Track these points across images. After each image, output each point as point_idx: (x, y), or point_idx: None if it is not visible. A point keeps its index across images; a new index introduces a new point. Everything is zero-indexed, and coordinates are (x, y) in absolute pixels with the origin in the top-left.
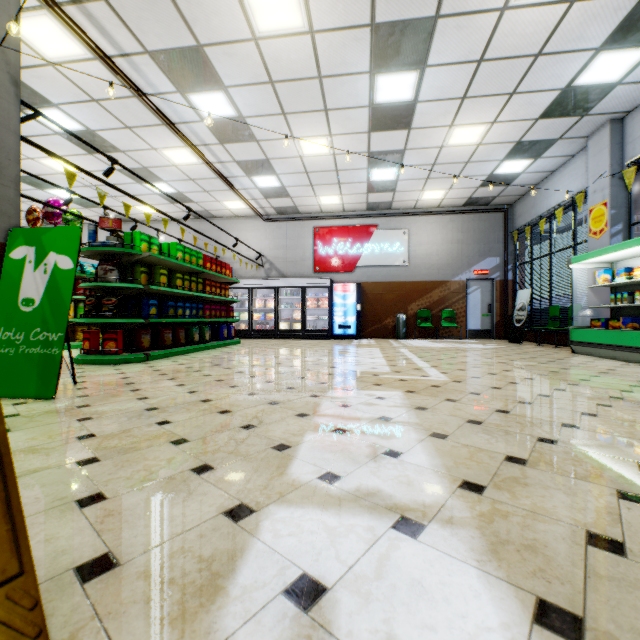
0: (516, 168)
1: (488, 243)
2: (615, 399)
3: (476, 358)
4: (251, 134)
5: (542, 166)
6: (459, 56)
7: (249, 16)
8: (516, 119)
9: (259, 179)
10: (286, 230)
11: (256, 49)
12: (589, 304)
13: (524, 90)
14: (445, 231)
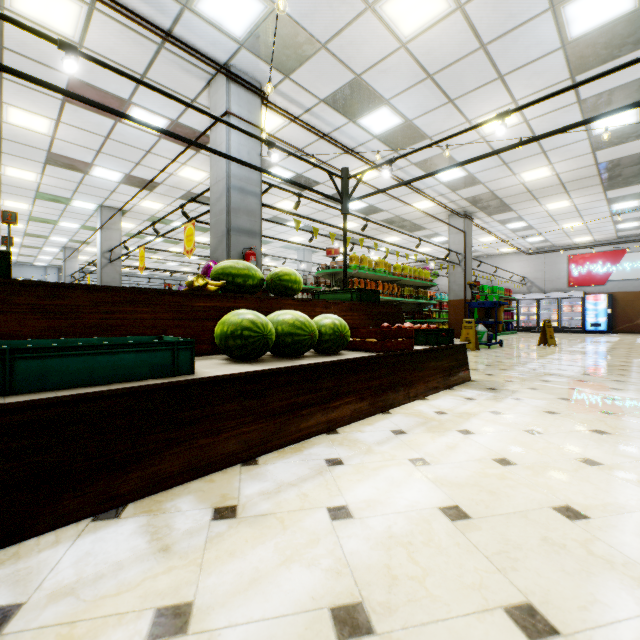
0: None
1: None
2: None
3: None
4: (532, 228)
5: None
6: None
7: (545, 208)
8: None
9: (529, 239)
10: (543, 259)
11: (545, 212)
12: None
13: None
14: None
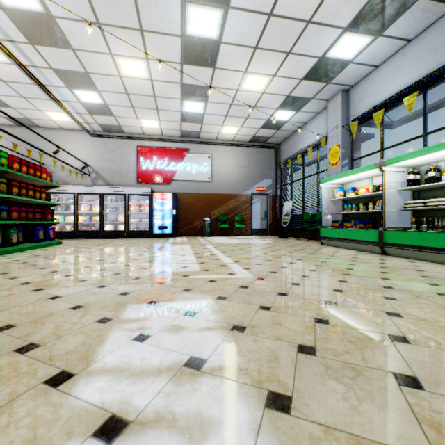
0: (284, 117)
1: (265, 169)
2: (389, 289)
3: (265, 251)
4: (65, 40)
5: (300, 118)
6: (255, 4)
7: None
8: (289, 76)
9: (81, 93)
10: (112, 146)
11: None
12: (329, 211)
13: (296, 52)
14: (237, 158)
